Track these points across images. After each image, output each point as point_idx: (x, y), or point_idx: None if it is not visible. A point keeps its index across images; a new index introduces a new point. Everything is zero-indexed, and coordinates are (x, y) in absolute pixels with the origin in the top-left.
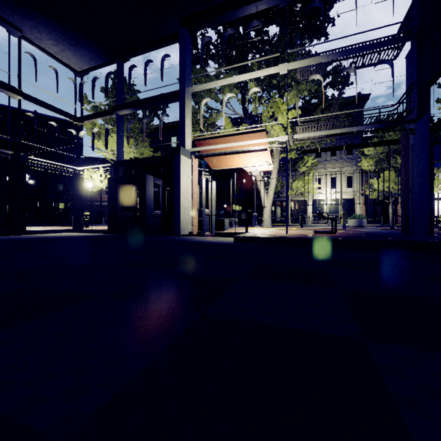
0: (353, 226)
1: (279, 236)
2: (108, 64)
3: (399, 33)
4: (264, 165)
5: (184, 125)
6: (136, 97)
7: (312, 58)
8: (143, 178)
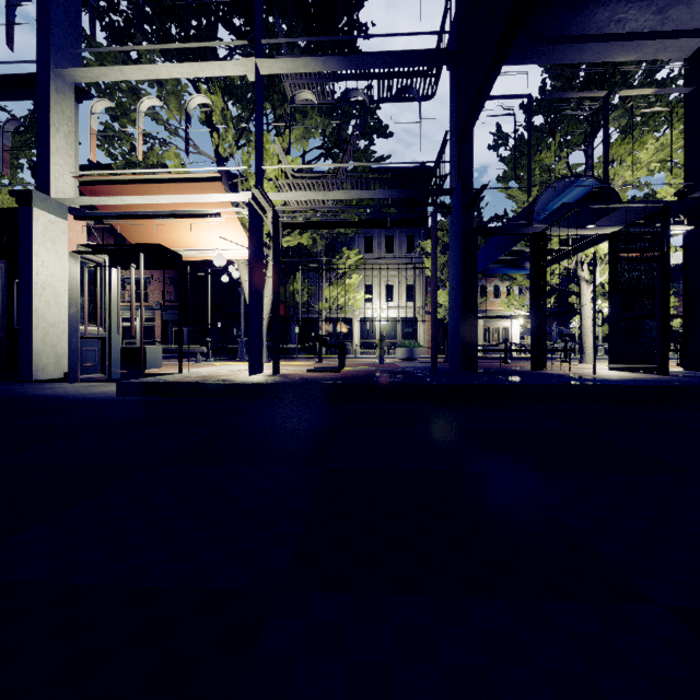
0: (402, 358)
1: (226, 378)
2: None
3: (430, 49)
4: (238, 249)
5: (48, 145)
6: None
7: (299, 60)
8: None
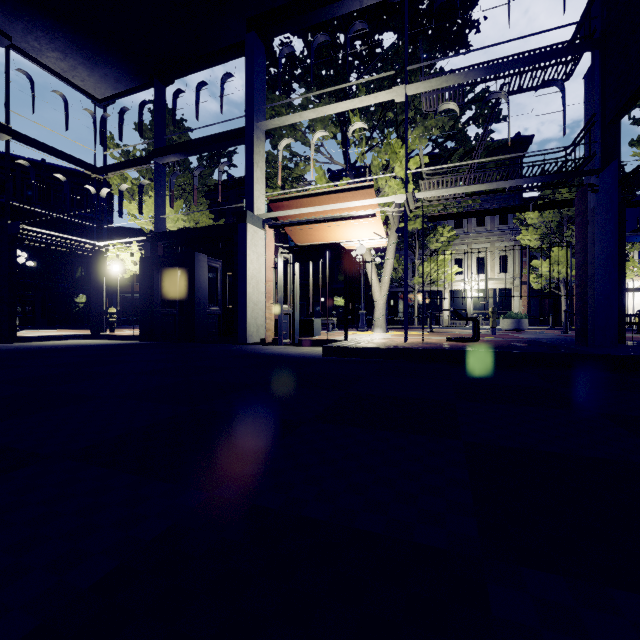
0: (508, 329)
1: (392, 345)
2: (143, 88)
3: (573, 39)
4: (373, 239)
5: (253, 178)
6: (187, 138)
7: (443, 78)
8: (191, 257)
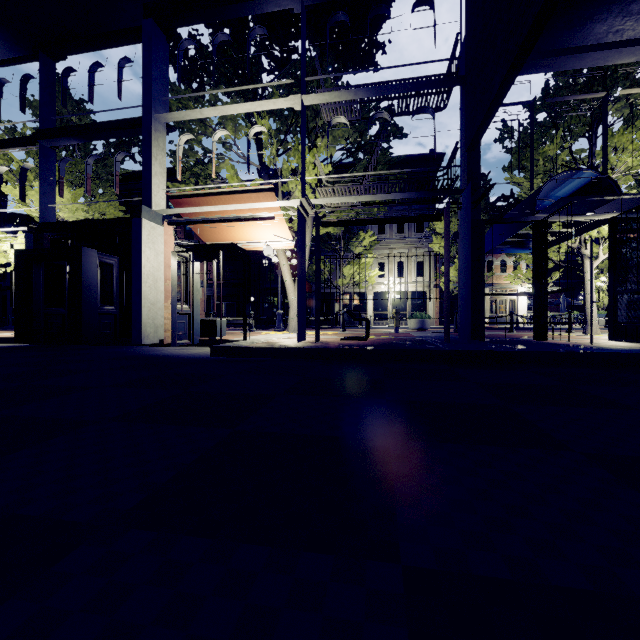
0: (414, 328)
1: (283, 344)
2: (26, 60)
3: (443, 74)
4: (281, 241)
5: (150, 172)
6: (89, 121)
7: (335, 93)
8: (78, 252)
